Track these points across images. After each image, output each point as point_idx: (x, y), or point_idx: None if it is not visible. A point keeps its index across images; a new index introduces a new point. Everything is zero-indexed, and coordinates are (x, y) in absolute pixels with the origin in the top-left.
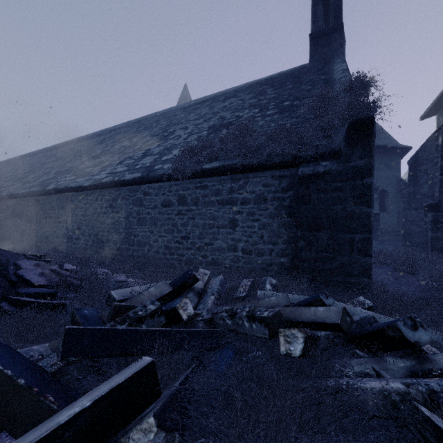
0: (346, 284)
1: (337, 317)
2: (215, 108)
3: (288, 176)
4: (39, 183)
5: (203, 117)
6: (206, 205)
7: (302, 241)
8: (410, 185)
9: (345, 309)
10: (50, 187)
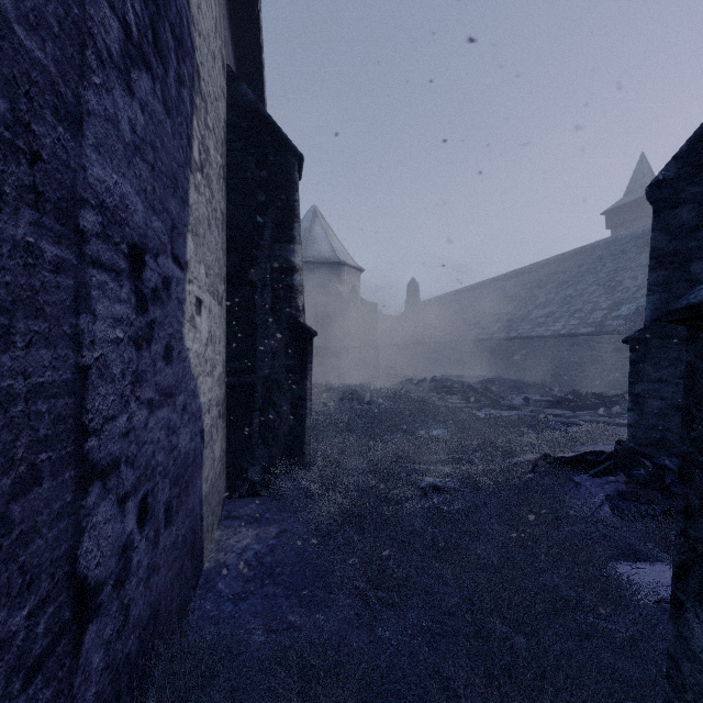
0: None
1: None
2: None
3: None
4: (497, 329)
5: None
6: None
7: None
8: None
9: None
10: (513, 335)
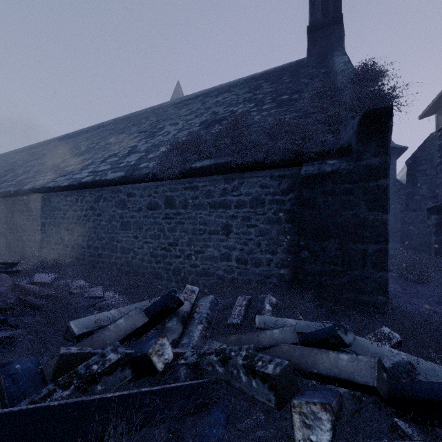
0: (357, 303)
1: (371, 375)
2: (208, 103)
3: (288, 176)
4: (16, 182)
5: (194, 112)
6: (196, 209)
7: (306, 252)
8: (408, 186)
9: (380, 362)
10: (27, 187)
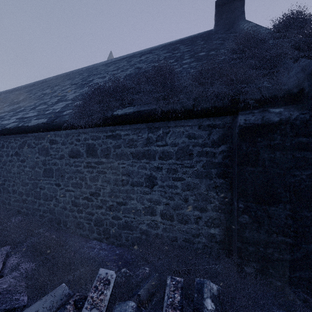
0: None
1: None
2: (132, 61)
3: (220, 125)
4: None
5: (120, 68)
6: (118, 158)
7: (246, 216)
8: None
9: None
10: None
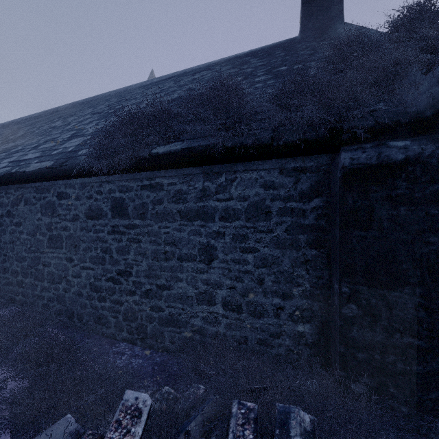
0: None
1: None
2: (182, 81)
3: (312, 169)
4: None
5: (164, 90)
6: (159, 219)
7: (354, 306)
8: None
9: None
10: None
